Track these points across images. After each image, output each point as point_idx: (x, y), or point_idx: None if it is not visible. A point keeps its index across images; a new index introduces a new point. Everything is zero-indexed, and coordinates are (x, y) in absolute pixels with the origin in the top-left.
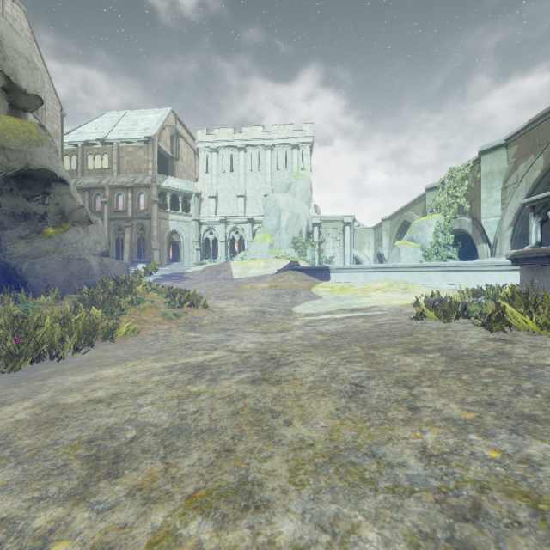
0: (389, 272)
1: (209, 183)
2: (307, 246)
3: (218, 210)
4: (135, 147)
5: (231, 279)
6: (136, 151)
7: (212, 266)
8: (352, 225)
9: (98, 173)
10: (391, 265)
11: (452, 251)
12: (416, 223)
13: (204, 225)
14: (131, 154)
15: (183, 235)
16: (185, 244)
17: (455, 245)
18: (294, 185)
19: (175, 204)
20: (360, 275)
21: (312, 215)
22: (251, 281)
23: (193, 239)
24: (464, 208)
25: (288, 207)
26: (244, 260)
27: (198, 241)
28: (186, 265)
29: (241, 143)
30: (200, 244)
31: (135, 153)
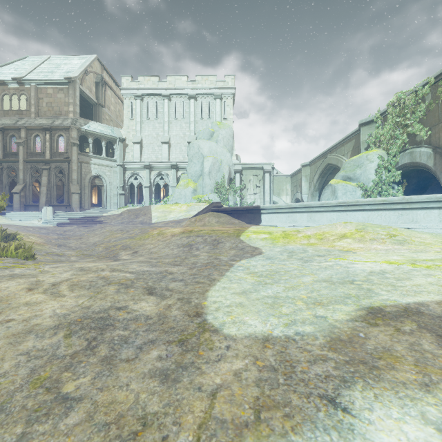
0: (347, 212)
1: (133, 129)
2: (229, 191)
3: (143, 156)
4: (55, 89)
5: (149, 223)
6: (56, 93)
7: (131, 210)
8: (271, 173)
9: (15, 114)
10: (351, 202)
11: (397, 190)
12: (351, 161)
13: (129, 170)
14: (50, 96)
15: (106, 179)
16: (108, 189)
17: (399, 183)
18: (217, 133)
19: (101, 150)
20: (302, 216)
21: (234, 162)
22: (168, 225)
23: (117, 184)
24: (417, 137)
25: (211, 154)
26: (166, 204)
27: (123, 186)
28: (109, 209)
29: (166, 92)
30: (125, 189)
31: (55, 95)
